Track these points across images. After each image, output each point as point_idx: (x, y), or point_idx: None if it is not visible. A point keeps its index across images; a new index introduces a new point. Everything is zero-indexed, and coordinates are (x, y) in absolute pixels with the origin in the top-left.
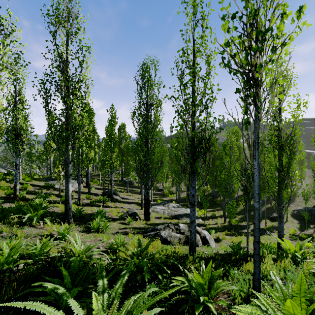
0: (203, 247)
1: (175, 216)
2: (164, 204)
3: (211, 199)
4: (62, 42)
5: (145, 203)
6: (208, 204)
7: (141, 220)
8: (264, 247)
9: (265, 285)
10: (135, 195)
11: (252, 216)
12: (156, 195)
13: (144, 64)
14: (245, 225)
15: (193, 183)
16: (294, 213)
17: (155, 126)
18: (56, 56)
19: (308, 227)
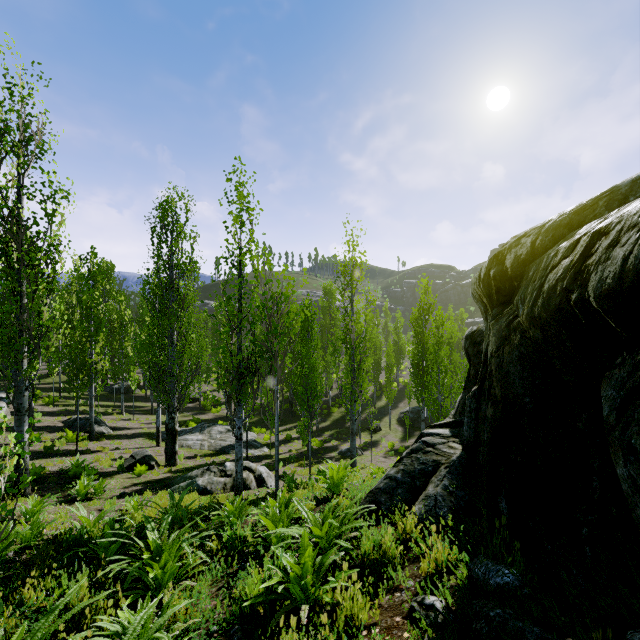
0: (257, 489)
1: (222, 449)
2: (203, 431)
3: (289, 408)
4: (13, 181)
5: (169, 435)
6: (283, 419)
7: (161, 467)
8: (319, 474)
9: (268, 497)
10: (139, 417)
11: (347, 429)
12: (185, 411)
13: (167, 202)
14: (334, 445)
15: (240, 413)
16: (400, 418)
17: (186, 308)
18: (0, 206)
19: (412, 436)
